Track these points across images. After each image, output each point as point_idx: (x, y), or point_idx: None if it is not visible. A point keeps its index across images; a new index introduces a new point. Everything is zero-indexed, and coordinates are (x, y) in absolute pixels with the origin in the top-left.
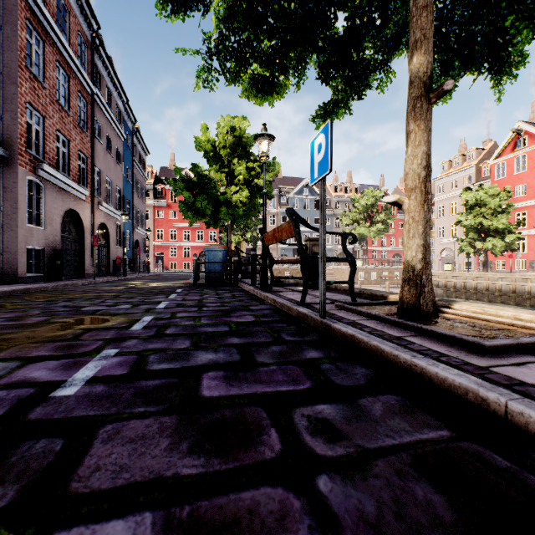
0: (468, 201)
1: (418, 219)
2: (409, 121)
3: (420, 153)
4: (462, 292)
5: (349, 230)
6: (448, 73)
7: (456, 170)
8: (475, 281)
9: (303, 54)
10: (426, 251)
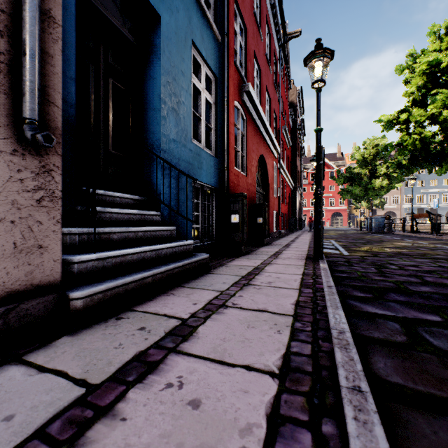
0: None
1: None
2: None
3: None
4: None
5: None
6: None
7: None
8: None
9: (431, 166)
10: None
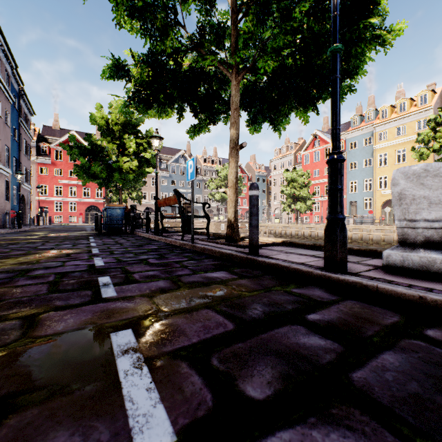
0: (287, 178)
1: (232, 200)
2: (229, 157)
3: (233, 172)
4: (284, 237)
5: (215, 193)
6: (257, 121)
7: (283, 155)
8: (291, 229)
9: (183, 105)
10: (236, 213)
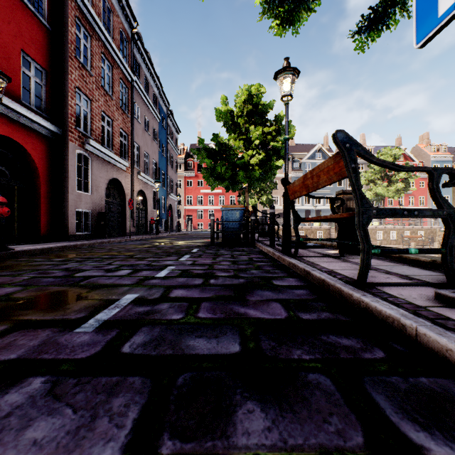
0: None
1: None
2: None
3: None
4: None
5: (364, 190)
6: None
7: None
8: None
9: None
10: None
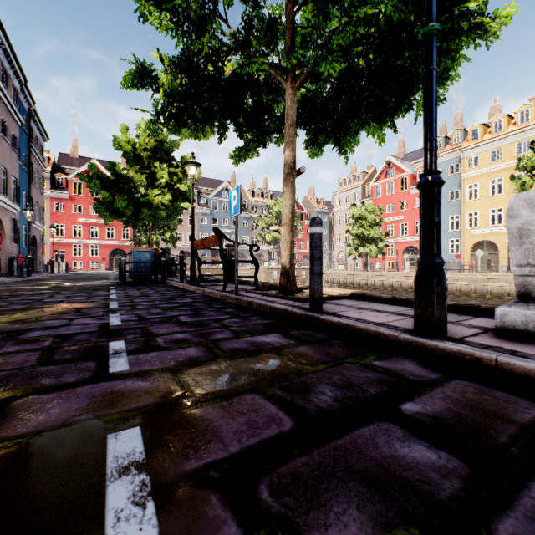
0: (354, 214)
1: (288, 240)
2: (284, 186)
3: (288, 205)
4: (351, 287)
5: (265, 233)
6: (318, 142)
7: (349, 187)
8: (359, 278)
9: (225, 122)
10: (292, 258)
